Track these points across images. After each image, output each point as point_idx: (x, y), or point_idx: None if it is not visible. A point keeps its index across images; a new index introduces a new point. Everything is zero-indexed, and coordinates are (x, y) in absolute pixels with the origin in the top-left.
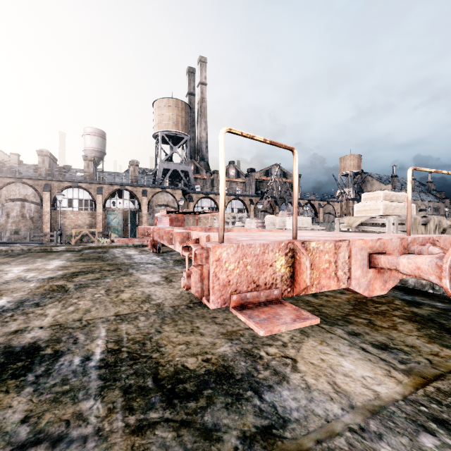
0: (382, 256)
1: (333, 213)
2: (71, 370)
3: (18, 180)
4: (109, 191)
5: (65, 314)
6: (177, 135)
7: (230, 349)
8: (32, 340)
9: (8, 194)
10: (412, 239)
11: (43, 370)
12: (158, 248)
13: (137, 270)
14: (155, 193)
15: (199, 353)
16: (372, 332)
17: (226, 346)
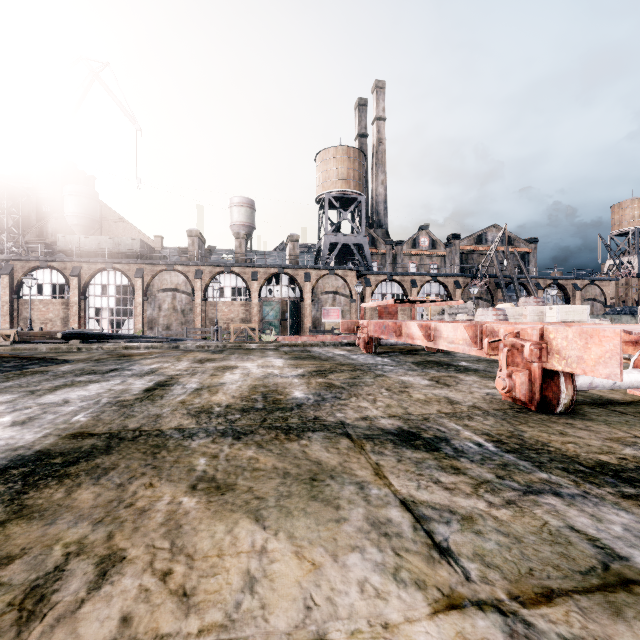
0: None
1: (601, 300)
2: (479, 451)
3: (170, 266)
4: (265, 276)
5: (385, 408)
6: (347, 196)
7: (638, 452)
8: (394, 426)
9: (160, 284)
10: None
11: (450, 448)
12: (374, 347)
13: (385, 372)
14: (320, 276)
15: (602, 452)
16: None
17: (629, 449)
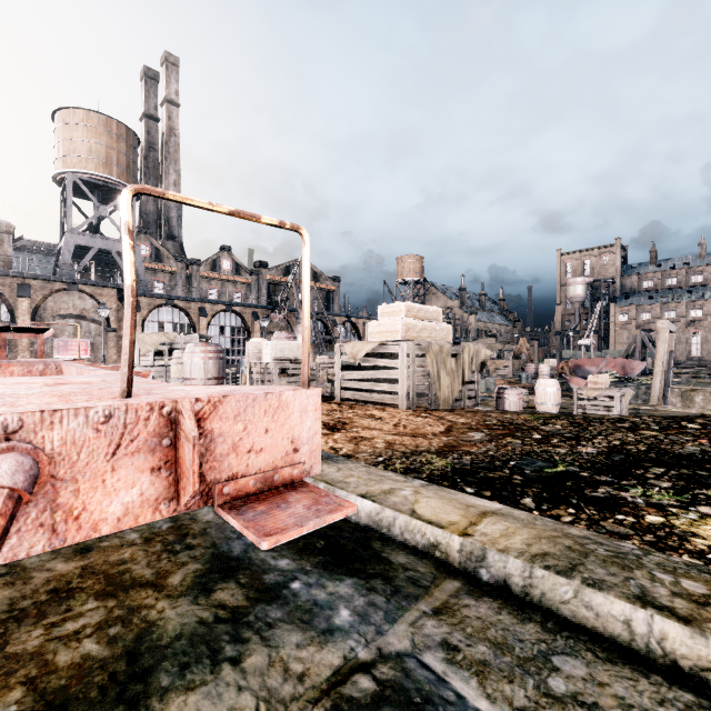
0: None
1: None
2: None
3: None
4: None
5: None
6: (108, 185)
7: None
8: None
9: None
10: (32, 420)
11: None
12: None
13: None
14: (52, 291)
15: None
16: None
17: None
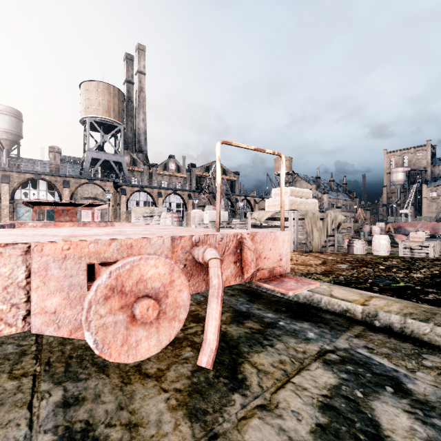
0: (103, 269)
1: None
2: None
3: None
4: (19, 180)
5: None
6: (108, 123)
7: None
8: None
9: None
10: (202, 238)
11: None
12: None
13: None
14: (80, 184)
15: None
16: (111, 391)
17: None
